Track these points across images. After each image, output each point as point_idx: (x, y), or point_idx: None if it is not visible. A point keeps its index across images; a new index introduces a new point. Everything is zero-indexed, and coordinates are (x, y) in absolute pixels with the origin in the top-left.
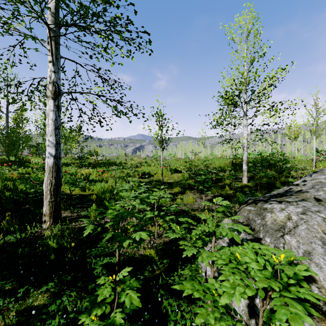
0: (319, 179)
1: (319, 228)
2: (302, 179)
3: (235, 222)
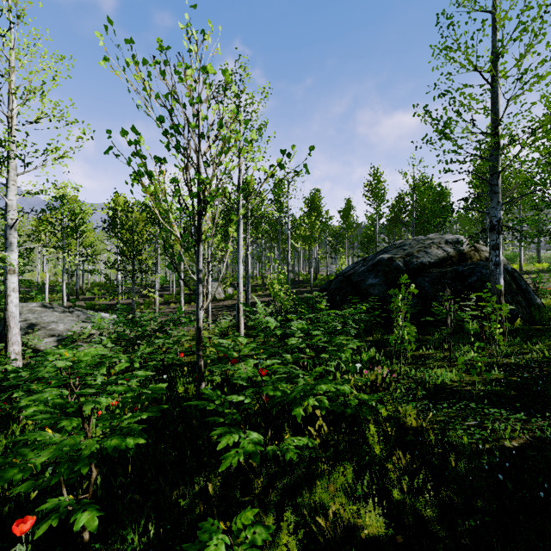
0: (31, 316)
1: (75, 326)
2: (19, 318)
3: (46, 338)
